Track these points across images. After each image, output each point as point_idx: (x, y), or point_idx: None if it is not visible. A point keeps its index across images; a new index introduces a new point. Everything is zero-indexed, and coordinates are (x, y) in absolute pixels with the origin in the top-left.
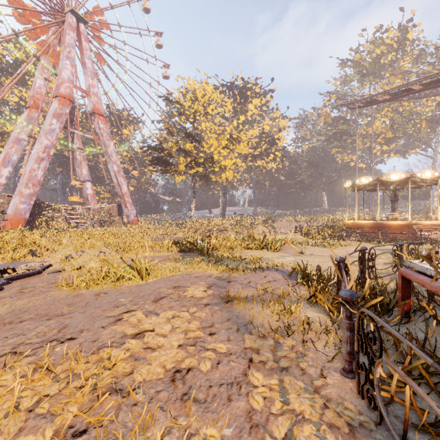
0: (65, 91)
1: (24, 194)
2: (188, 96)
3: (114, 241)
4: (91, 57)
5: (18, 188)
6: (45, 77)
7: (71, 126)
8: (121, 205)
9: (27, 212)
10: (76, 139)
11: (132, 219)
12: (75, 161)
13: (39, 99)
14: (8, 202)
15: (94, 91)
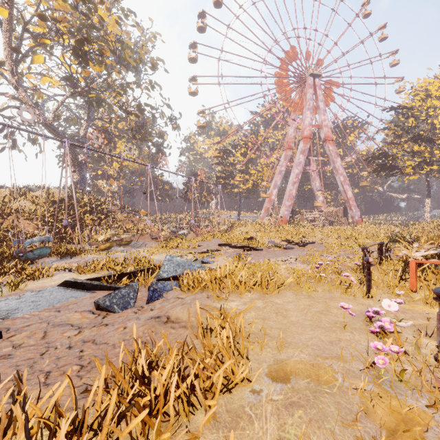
0: (307, 133)
1: (286, 205)
2: (417, 97)
3: (344, 234)
4: (323, 99)
5: (283, 202)
6: (294, 127)
7: (308, 153)
8: (346, 208)
9: (288, 216)
10: (311, 161)
11: (356, 220)
12: (310, 177)
13: (290, 142)
14: (278, 210)
15: (325, 124)
